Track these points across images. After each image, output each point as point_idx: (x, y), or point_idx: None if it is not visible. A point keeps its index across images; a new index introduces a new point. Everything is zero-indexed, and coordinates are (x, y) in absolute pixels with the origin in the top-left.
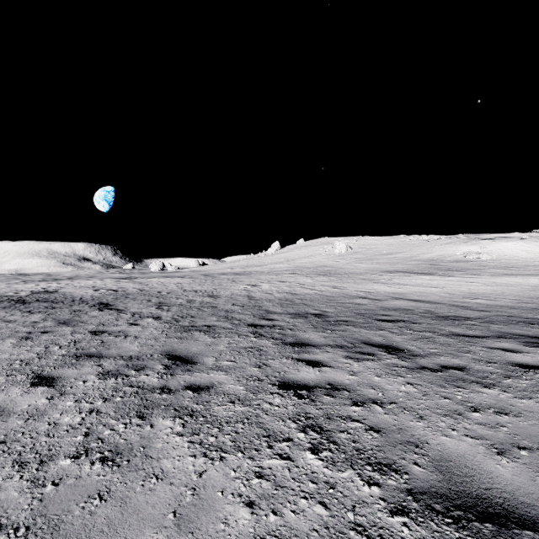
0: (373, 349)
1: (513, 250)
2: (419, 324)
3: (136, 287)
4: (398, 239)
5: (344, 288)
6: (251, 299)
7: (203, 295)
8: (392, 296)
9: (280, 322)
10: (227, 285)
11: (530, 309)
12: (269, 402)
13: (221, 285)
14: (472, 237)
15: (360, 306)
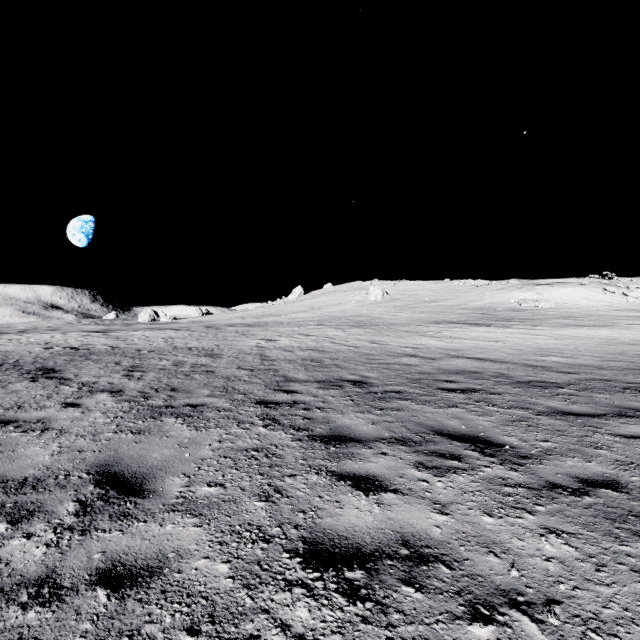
0: (455, 446)
1: (573, 297)
2: (500, 395)
3: (108, 343)
4: (442, 284)
5: (385, 343)
6: (264, 359)
7: (199, 354)
8: (448, 354)
9: (304, 397)
10: (234, 340)
11: (622, 369)
12: (283, 621)
13: (227, 339)
14: (525, 282)
15: (410, 367)
